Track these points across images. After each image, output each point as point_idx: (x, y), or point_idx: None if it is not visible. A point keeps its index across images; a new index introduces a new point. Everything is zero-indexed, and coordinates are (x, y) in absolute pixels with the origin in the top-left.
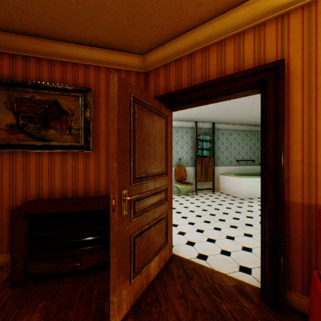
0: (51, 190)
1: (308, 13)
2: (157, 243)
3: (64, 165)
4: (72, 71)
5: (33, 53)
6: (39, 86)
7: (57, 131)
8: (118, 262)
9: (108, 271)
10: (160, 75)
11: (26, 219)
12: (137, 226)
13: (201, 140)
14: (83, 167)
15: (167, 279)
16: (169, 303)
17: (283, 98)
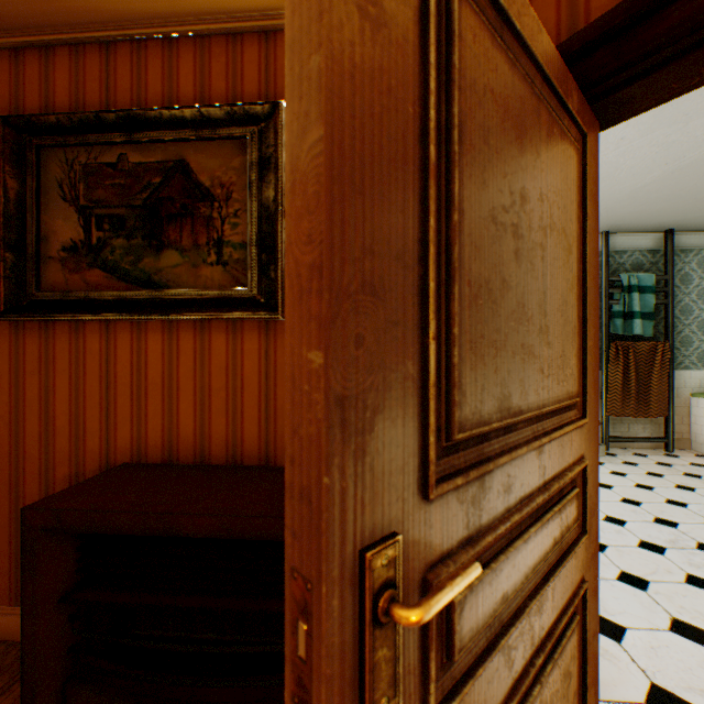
0: (170, 437)
1: None
2: None
3: (205, 362)
4: (225, 63)
5: (123, 27)
6: (136, 120)
7: (184, 254)
8: None
9: None
10: None
11: (67, 539)
12: None
13: (625, 287)
14: (256, 369)
15: None
16: None
17: None
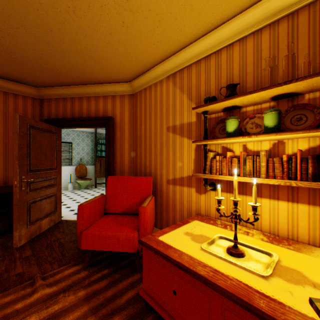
0: None
1: (122, 99)
2: (48, 210)
3: None
4: None
5: None
6: None
7: None
8: (19, 214)
9: (8, 234)
10: (52, 104)
11: None
12: (33, 197)
13: (101, 143)
14: None
15: (55, 229)
16: (53, 235)
17: (111, 133)
